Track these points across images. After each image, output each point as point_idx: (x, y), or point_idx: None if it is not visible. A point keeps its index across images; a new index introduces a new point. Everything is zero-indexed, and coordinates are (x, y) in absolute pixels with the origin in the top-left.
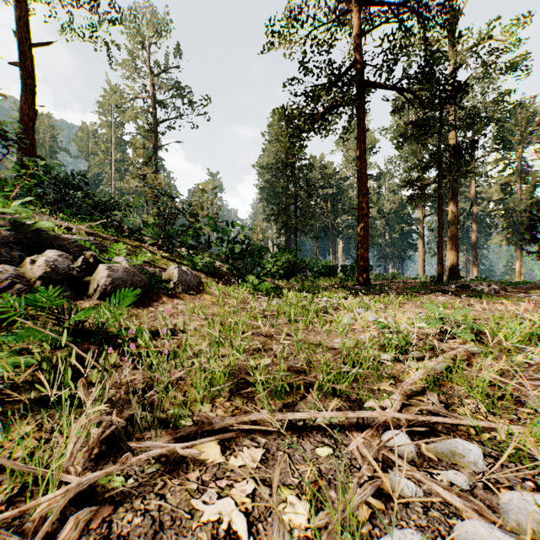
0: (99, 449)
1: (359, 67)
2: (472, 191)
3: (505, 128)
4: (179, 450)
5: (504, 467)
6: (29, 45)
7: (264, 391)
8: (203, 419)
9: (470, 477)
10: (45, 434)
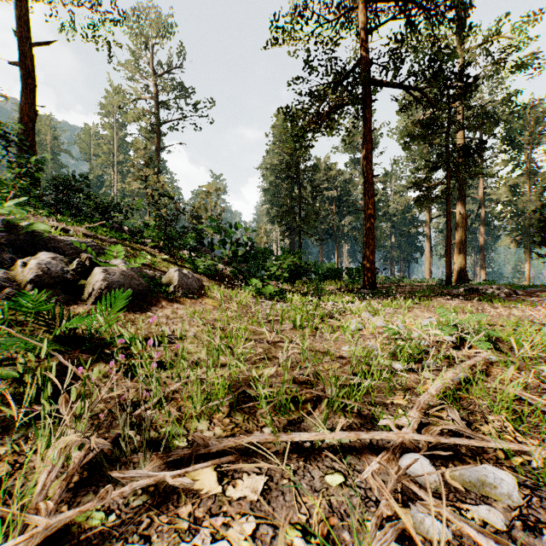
0: (79, 476)
1: (366, 65)
2: (479, 192)
3: (514, 128)
4: (169, 480)
5: (542, 501)
6: (29, 44)
7: (267, 406)
8: (199, 441)
9: (505, 514)
10: (21, 458)
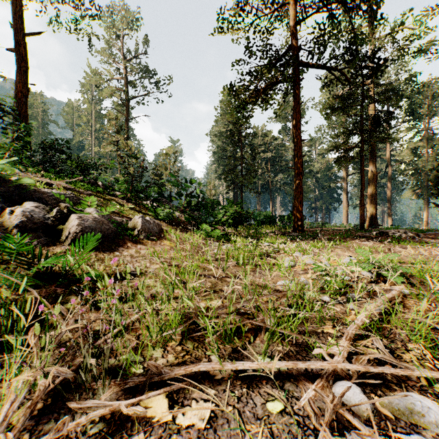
0: (44, 402)
1: (295, 50)
2: (387, 154)
3: (415, 102)
4: (123, 409)
5: None
6: (23, 34)
7: (214, 335)
8: (152, 369)
9: None
10: None
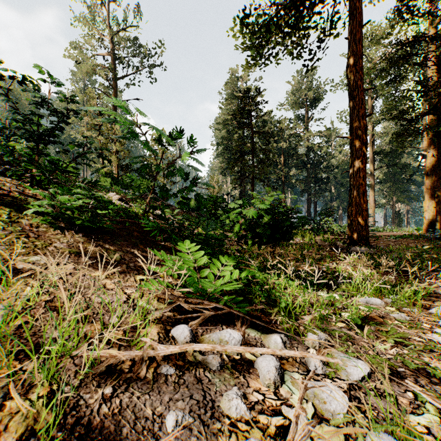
0: None
1: None
2: (423, 143)
3: None
4: None
5: None
6: None
7: None
8: None
9: None
10: None
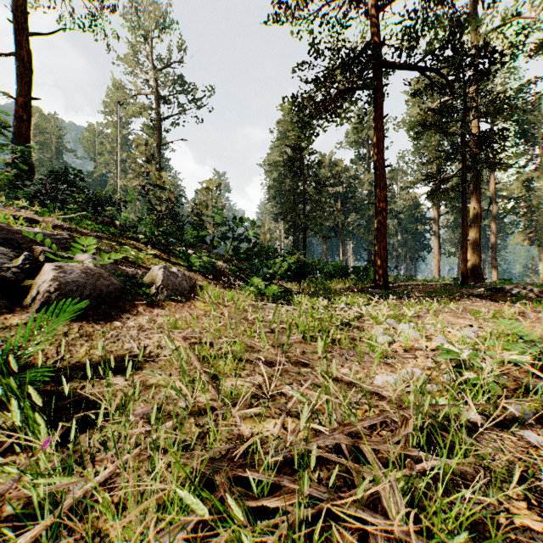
0: None
1: (377, 46)
2: (491, 188)
3: (527, 121)
4: None
5: None
6: (23, 33)
7: (266, 540)
8: None
9: None
10: None
